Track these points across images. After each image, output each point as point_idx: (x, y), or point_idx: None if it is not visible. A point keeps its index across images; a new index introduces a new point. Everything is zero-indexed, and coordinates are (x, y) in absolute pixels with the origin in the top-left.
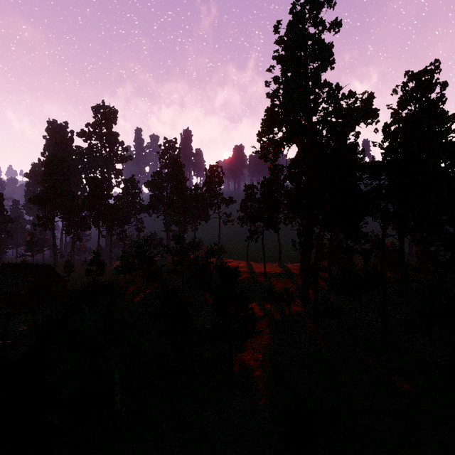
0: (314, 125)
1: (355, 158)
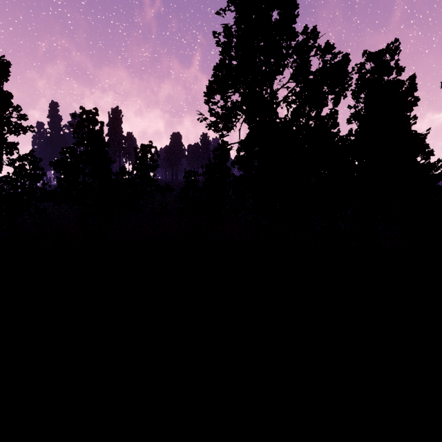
0: (276, 92)
1: (332, 132)
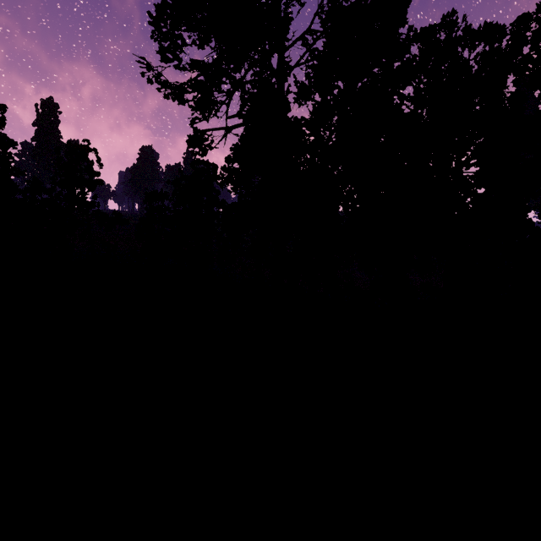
0: (287, 47)
1: None
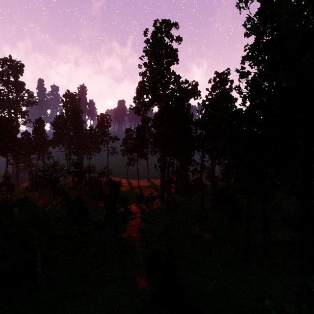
0: (167, 96)
1: (188, 118)
